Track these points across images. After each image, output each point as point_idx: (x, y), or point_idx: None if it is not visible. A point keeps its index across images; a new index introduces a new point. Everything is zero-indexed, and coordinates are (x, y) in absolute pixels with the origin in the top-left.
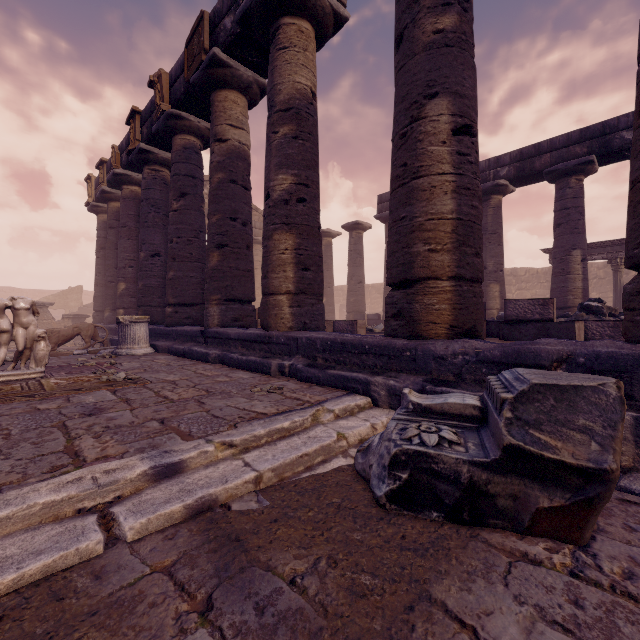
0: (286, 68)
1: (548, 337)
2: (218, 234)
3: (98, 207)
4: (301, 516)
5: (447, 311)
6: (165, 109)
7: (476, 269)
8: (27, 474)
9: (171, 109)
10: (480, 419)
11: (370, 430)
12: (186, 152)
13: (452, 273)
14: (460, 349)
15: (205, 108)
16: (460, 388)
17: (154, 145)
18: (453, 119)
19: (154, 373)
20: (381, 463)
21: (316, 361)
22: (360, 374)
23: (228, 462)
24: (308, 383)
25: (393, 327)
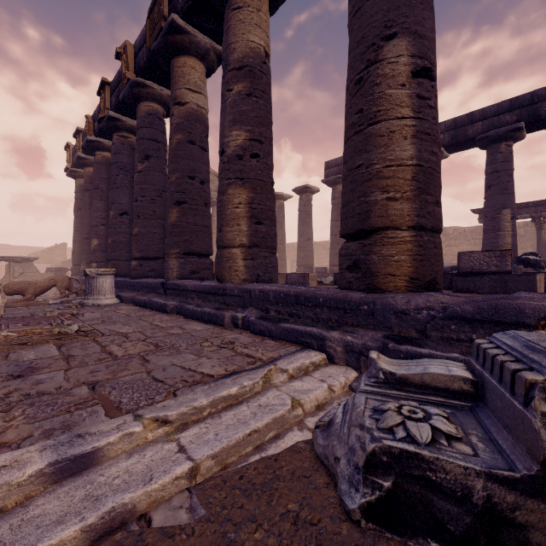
0: (240, 27)
1: (506, 290)
2: (177, 192)
3: (76, 172)
4: (245, 541)
5: (407, 262)
6: (130, 77)
7: (436, 218)
8: None
9: (135, 77)
10: (473, 395)
11: (327, 393)
12: (150, 118)
13: (412, 222)
14: (424, 303)
15: (167, 76)
16: (427, 347)
17: (122, 113)
18: (413, 60)
19: (110, 324)
20: (352, 461)
21: (269, 313)
22: (314, 328)
23: (158, 446)
24: (261, 336)
25: (348, 279)
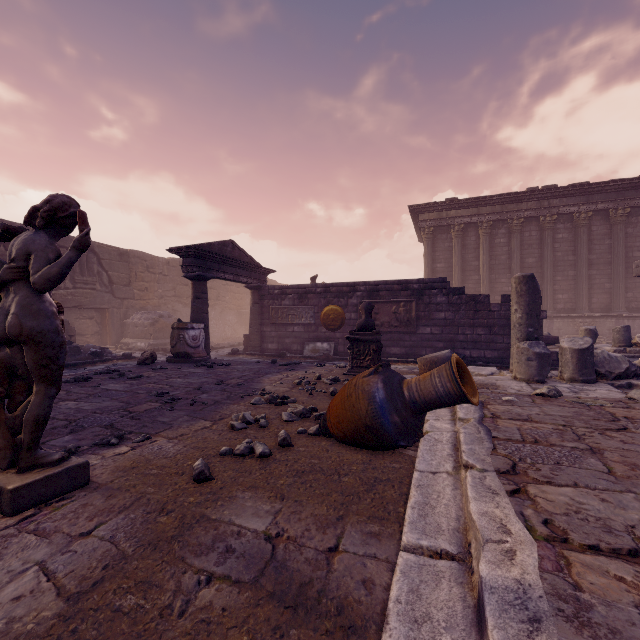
0: None
1: None
2: None
3: None
4: None
5: None
6: None
7: None
8: (555, 514)
9: None
10: None
11: None
12: None
13: None
14: None
15: None
16: None
17: None
18: None
19: None
20: None
21: None
22: None
23: None
24: None
25: None
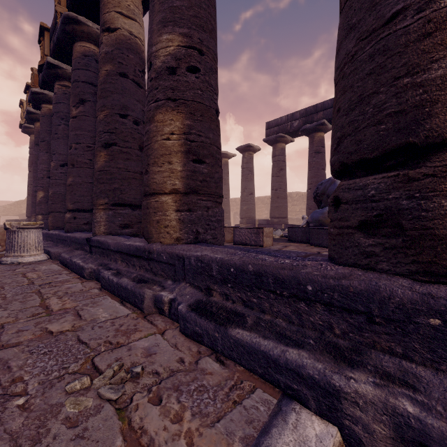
0: None
1: None
2: (106, 132)
3: (29, 128)
4: None
5: None
6: (60, 11)
7: None
8: None
9: (67, 12)
10: None
11: None
12: (85, 59)
13: None
14: None
15: None
16: None
17: (61, 60)
18: None
19: None
20: None
21: (211, 297)
22: (304, 354)
23: None
24: (196, 343)
25: (365, 249)
